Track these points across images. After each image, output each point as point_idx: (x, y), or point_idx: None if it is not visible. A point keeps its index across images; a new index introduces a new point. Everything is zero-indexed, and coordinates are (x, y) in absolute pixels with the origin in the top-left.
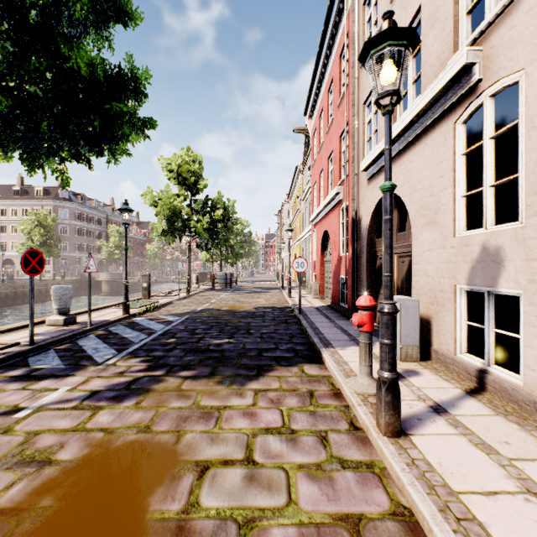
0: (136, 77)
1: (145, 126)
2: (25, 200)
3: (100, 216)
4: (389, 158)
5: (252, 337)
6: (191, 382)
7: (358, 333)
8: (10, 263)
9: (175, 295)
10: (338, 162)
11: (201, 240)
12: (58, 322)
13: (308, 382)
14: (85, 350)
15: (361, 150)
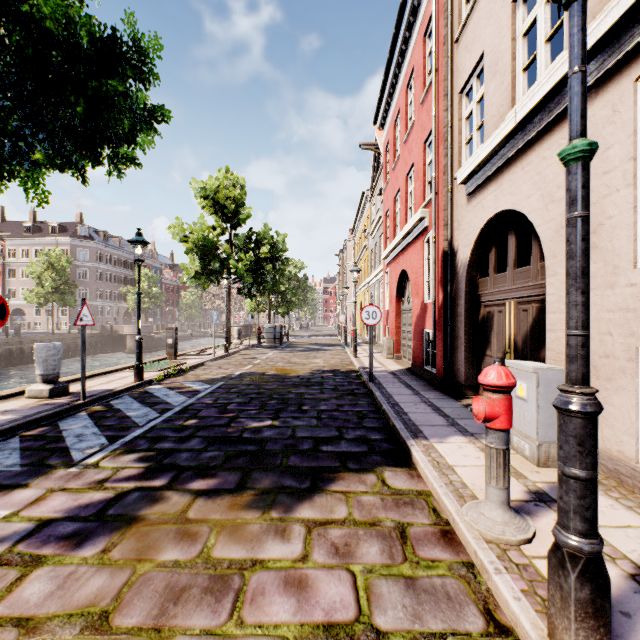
0: (139, 46)
1: (154, 118)
2: (38, 239)
3: (126, 258)
4: (582, 90)
5: (306, 418)
6: (205, 502)
7: (458, 413)
8: (20, 313)
9: (210, 354)
10: (422, 177)
11: (244, 284)
12: (41, 393)
13: (394, 505)
14: (63, 438)
15: (456, 157)
